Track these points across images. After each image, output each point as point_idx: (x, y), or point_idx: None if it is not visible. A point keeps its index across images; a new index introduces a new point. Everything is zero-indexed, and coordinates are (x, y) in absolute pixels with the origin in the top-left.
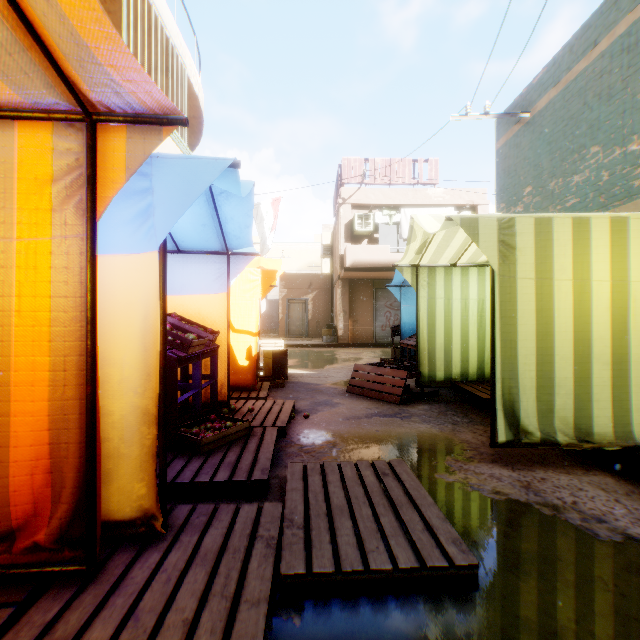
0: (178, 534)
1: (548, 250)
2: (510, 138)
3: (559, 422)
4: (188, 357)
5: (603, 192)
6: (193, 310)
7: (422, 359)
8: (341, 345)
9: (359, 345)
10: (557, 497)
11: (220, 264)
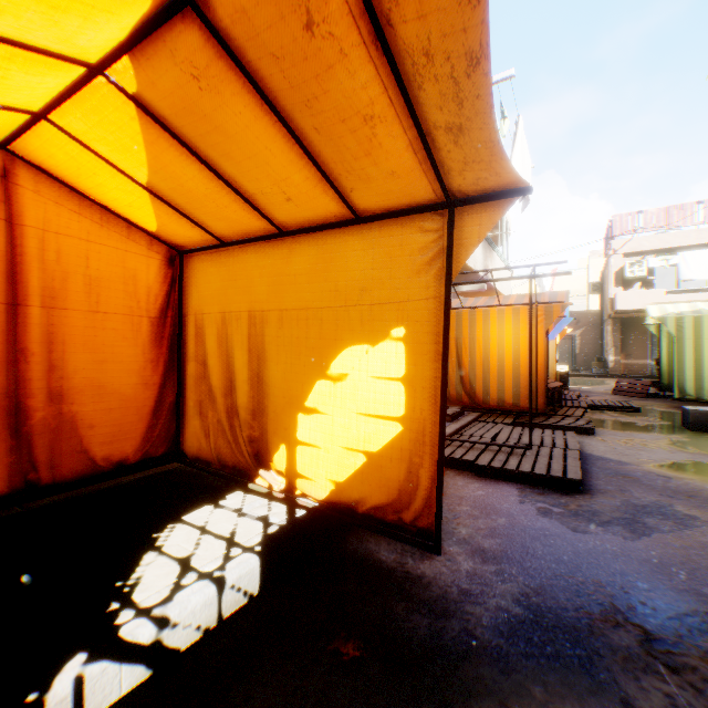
0: None
1: (698, 328)
2: None
3: (704, 393)
4: None
5: None
6: None
7: (661, 376)
8: (610, 376)
9: (630, 376)
10: None
11: None
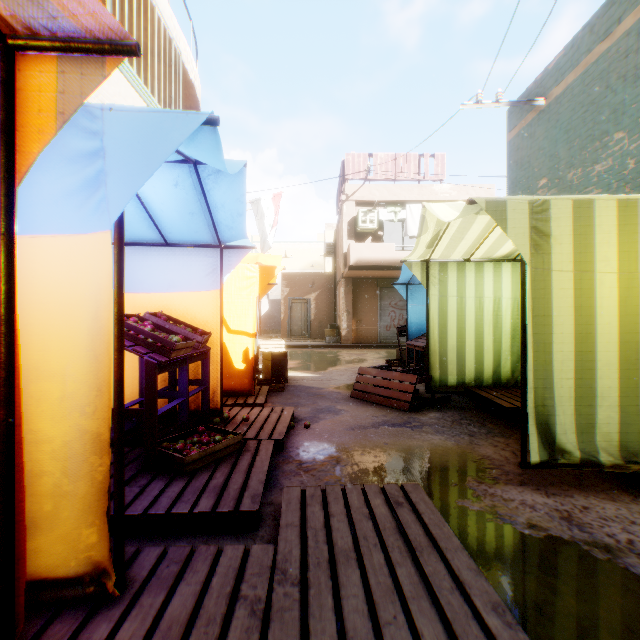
0: (144, 586)
1: (588, 238)
2: (523, 128)
3: (601, 439)
4: (171, 362)
5: (629, 181)
6: (182, 309)
7: (433, 362)
8: (344, 346)
9: (363, 346)
10: (607, 533)
11: (212, 258)
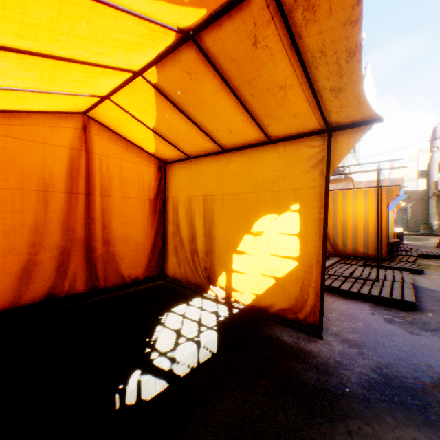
0: None
1: None
2: None
3: None
4: None
5: None
6: None
7: None
8: (434, 235)
9: None
10: None
11: None
